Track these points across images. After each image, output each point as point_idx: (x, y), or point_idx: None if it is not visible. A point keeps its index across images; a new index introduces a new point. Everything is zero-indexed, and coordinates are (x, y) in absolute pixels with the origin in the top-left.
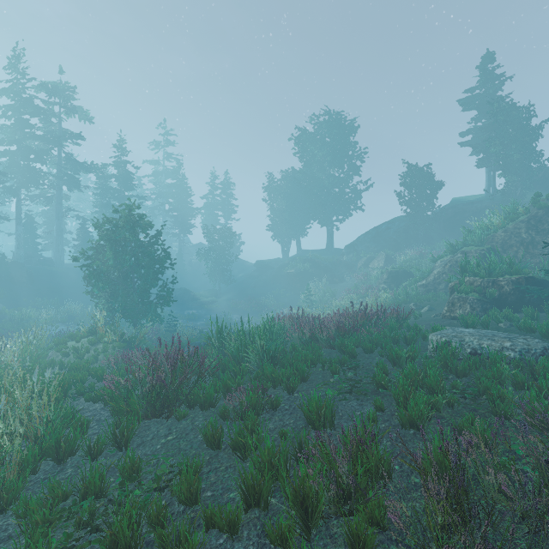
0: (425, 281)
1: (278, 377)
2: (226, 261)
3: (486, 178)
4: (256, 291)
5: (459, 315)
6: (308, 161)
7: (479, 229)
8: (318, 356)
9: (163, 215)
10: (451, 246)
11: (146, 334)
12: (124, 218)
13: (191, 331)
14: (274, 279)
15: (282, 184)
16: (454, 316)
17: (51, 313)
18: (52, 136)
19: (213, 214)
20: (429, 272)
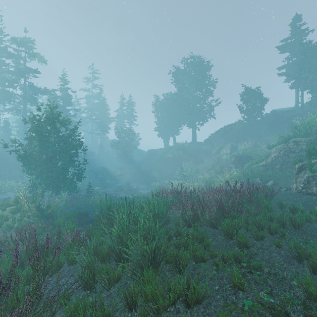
0: (265, 162)
1: (162, 304)
2: (129, 149)
3: (295, 96)
4: (148, 168)
5: (316, 191)
6: (180, 87)
7: (303, 126)
8: (205, 244)
9: (91, 122)
10: (284, 138)
11: (70, 199)
12: (46, 115)
13: (102, 197)
14: (159, 161)
15: (164, 102)
16: (311, 192)
17: (11, 183)
18: (19, 71)
19: (122, 121)
20: (266, 156)
